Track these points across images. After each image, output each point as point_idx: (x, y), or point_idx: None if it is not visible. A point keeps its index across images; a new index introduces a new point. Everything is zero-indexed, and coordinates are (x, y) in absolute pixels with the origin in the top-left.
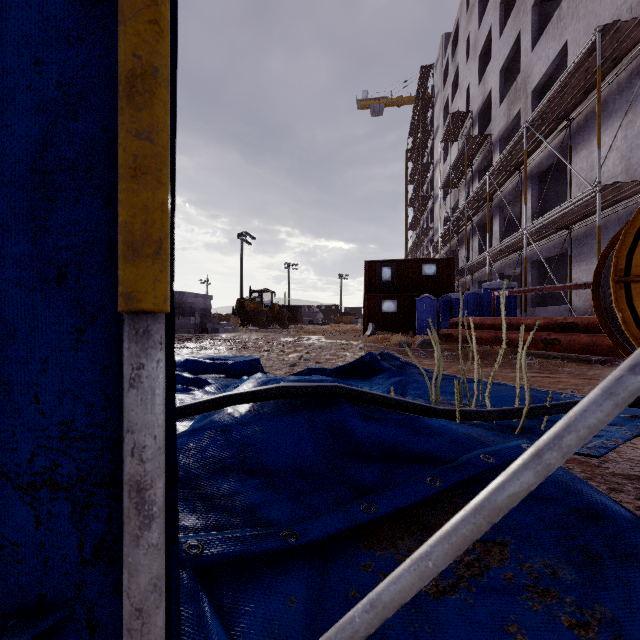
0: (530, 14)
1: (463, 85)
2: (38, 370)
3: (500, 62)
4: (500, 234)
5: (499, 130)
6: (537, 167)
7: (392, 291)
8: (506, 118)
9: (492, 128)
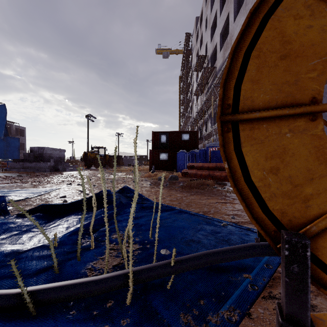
0: (233, 3)
1: (204, 42)
2: None
3: (220, 29)
4: None
5: (220, 65)
6: None
7: (166, 148)
8: (223, 58)
9: (217, 64)
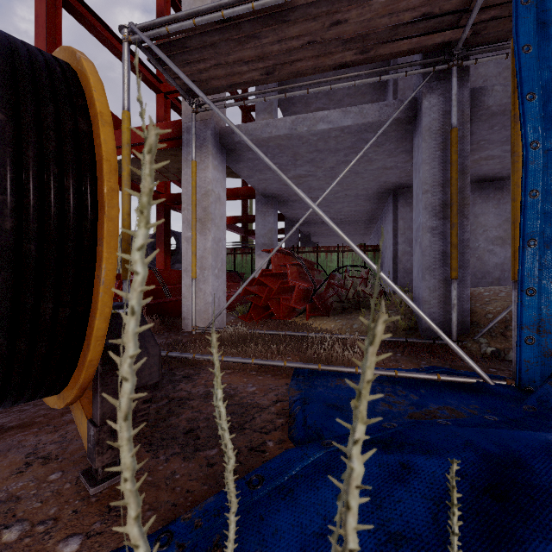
0: None
1: None
2: None
3: None
4: None
5: None
6: None
7: None
8: None
9: None
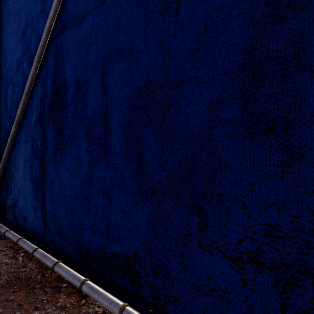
0: None
1: None
2: (247, 189)
3: None
4: None
5: None
6: None
7: None
8: None
9: None
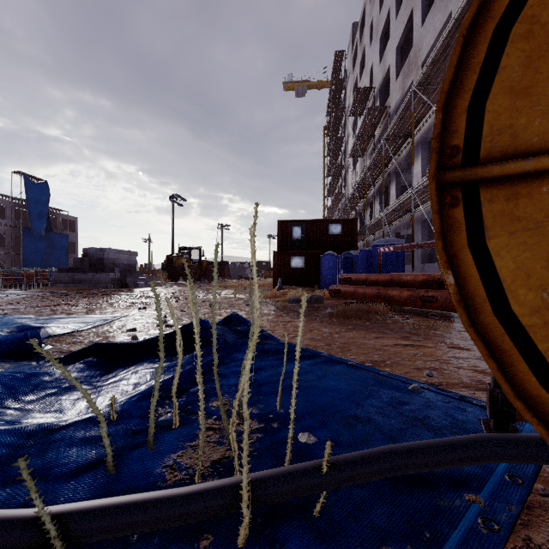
0: None
1: (368, 65)
2: None
3: (396, 40)
4: (396, 197)
5: (396, 102)
6: (426, 133)
7: (302, 248)
8: (401, 91)
9: (390, 101)
